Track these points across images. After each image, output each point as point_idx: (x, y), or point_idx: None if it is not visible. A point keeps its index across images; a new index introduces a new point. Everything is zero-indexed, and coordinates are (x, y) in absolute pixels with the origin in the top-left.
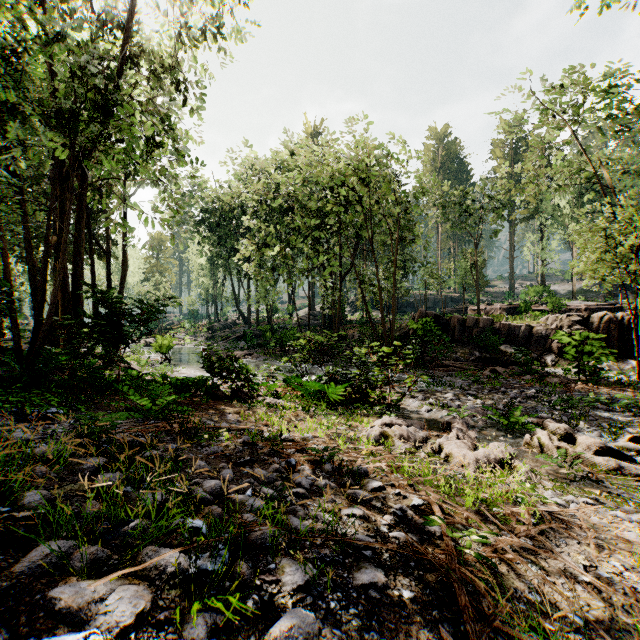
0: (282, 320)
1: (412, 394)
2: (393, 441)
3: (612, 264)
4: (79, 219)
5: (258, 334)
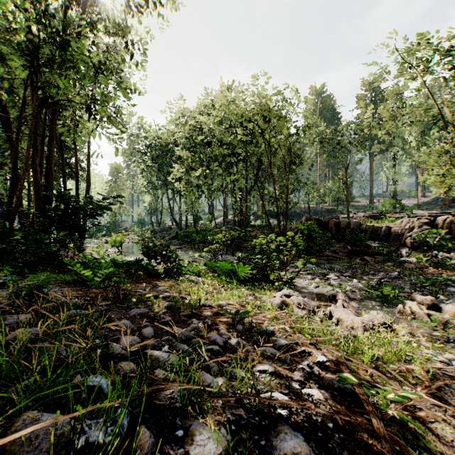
0: (204, 225)
1: (302, 275)
2: (292, 308)
3: (453, 179)
4: (50, 142)
5: (187, 235)
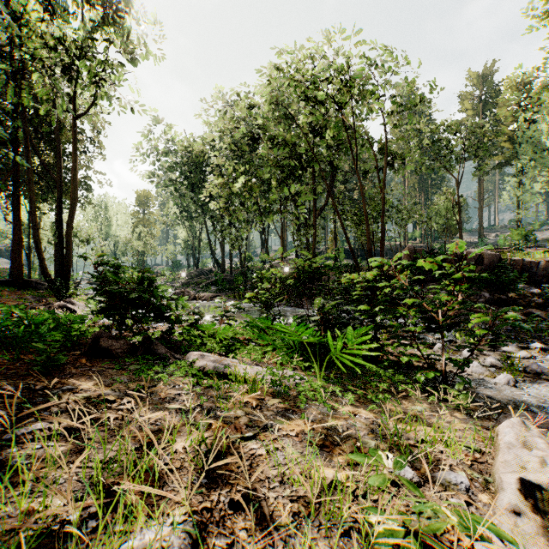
0: (255, 267)
1: None
2: None
3: None
4: None
5: (231, 279)
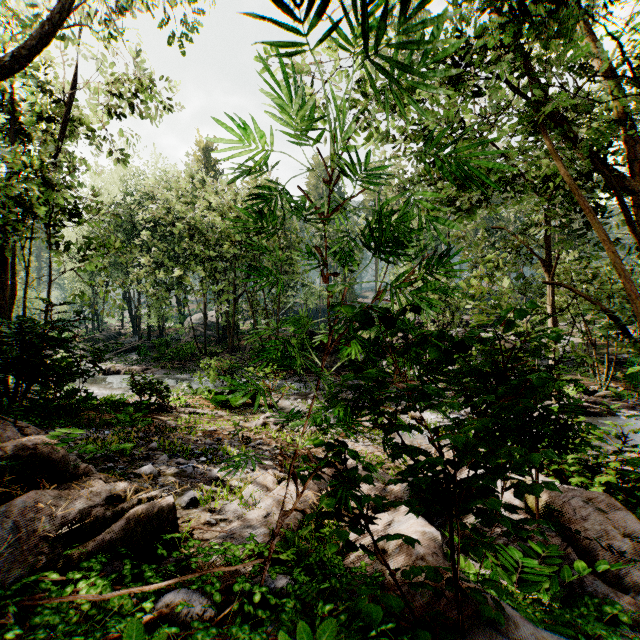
0: (174, 330)
1: (288, 396)
2: (270, 426)
3: None
4: (4, 267)
5: (150, 346)
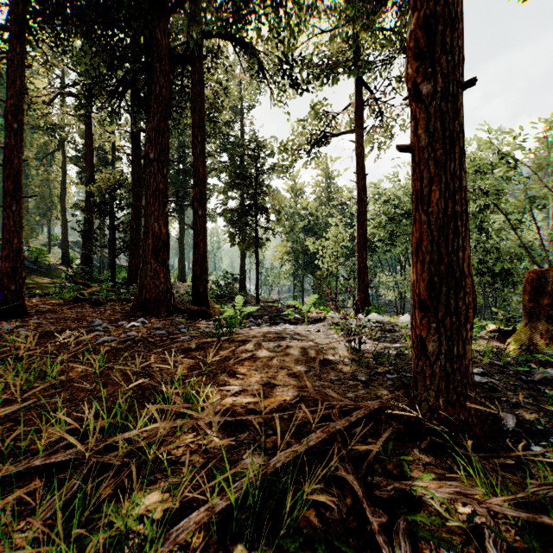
0: None
1: None
2: None
3: None
4: None
5: None
